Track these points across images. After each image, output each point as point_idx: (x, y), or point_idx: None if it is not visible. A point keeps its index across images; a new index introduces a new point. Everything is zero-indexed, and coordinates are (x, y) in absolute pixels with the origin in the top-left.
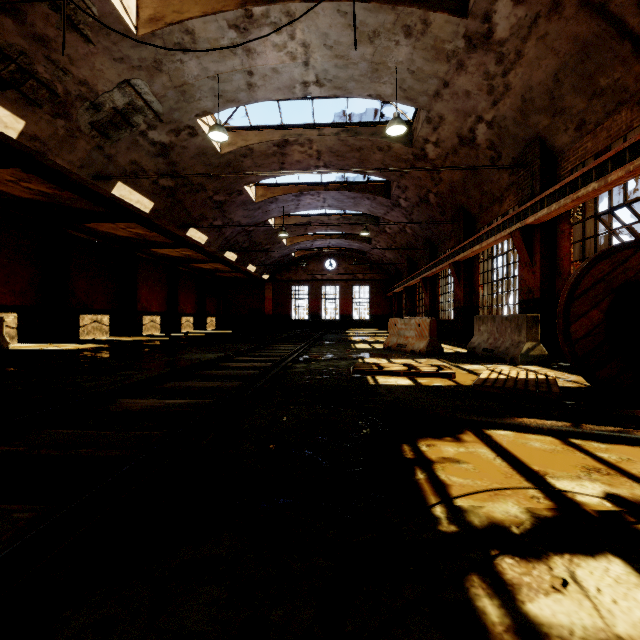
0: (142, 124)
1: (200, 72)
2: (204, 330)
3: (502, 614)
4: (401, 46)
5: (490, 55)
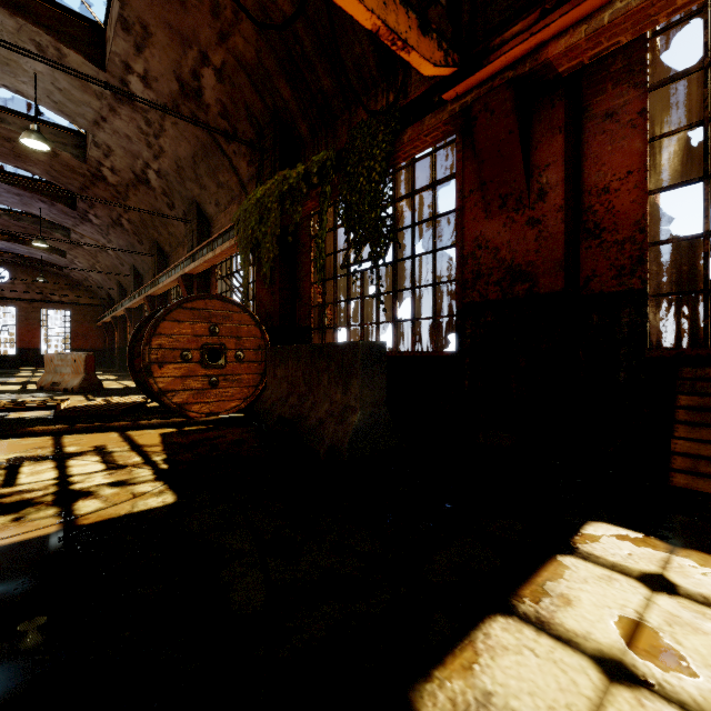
0: None
1: None
2: None
3: None
4: (36, 57)
5: (139, 115)
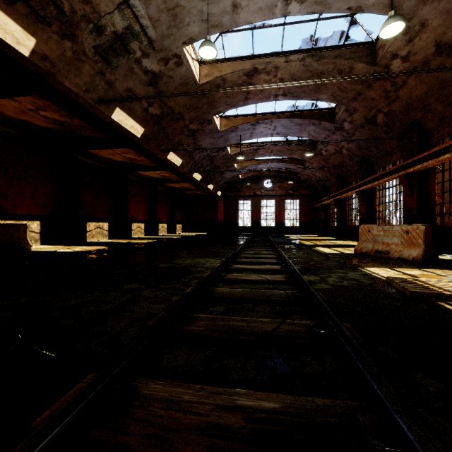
0: (137, 51)
1: None
2: (174, 234)
3: None
4: None
5: None
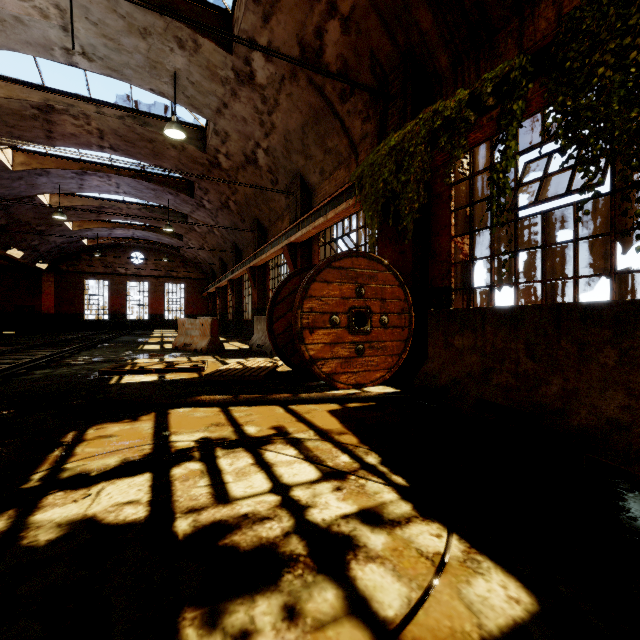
0: None
1: None
2: None
3: (6, 526)
4: (177, 54)
5: (256, 94)
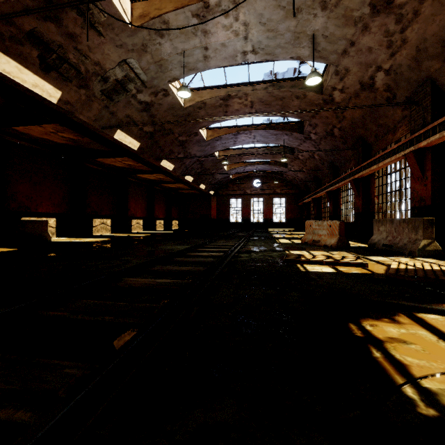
0: (133, 89)
1: (172, 50)
2: (170, 229)
3: None
4: (318, 17)
5: (391, 17)
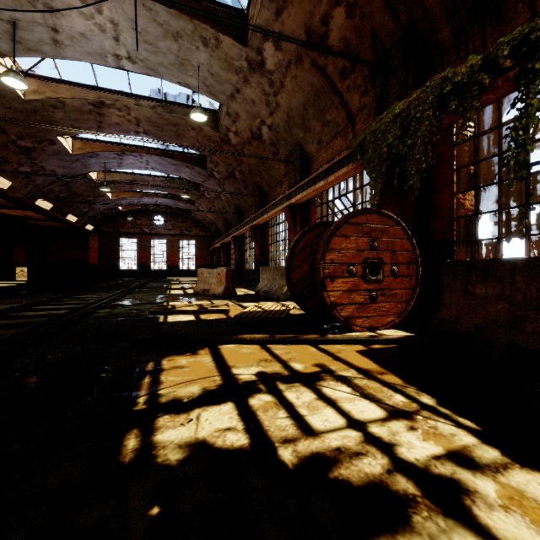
0: None
1: None
2: (11, 281)
3: (137, 444)
4: (201, 51)
5: (265, 79)
